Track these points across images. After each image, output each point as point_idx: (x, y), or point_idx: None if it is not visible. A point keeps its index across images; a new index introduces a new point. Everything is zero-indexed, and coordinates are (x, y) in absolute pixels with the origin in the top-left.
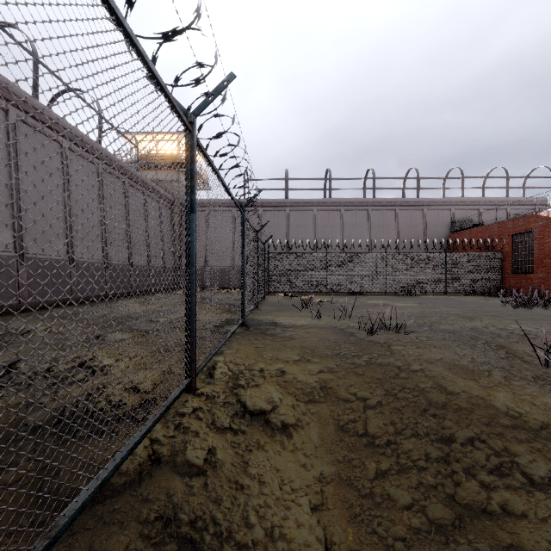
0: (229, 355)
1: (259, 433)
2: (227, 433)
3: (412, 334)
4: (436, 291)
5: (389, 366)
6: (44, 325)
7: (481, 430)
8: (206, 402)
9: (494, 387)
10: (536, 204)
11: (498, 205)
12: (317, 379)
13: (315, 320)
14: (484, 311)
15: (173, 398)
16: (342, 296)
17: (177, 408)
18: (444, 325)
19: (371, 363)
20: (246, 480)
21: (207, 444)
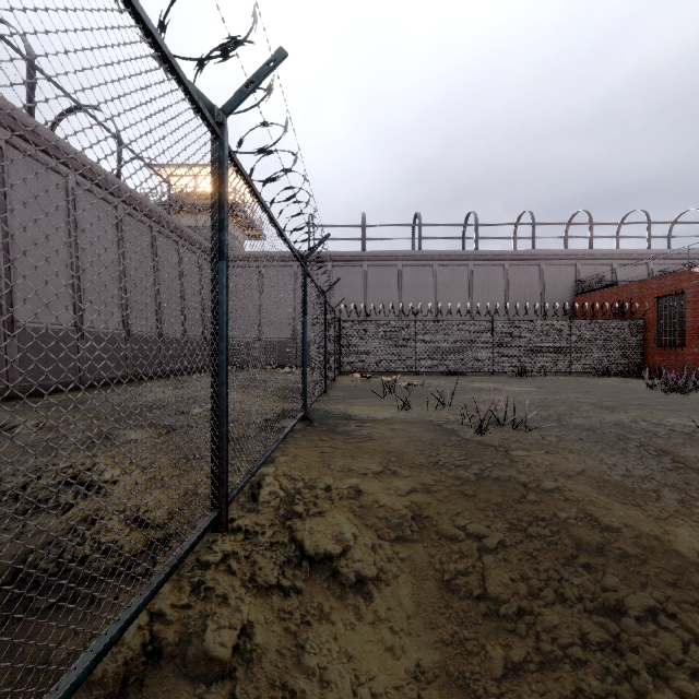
0: (282, 466)
1: (322, 593)
2: (273, 595)
3: (536, 432)
4: (559, 370)
5: (511, 482)
6: (35, 419)
7: (666, 594)
8: (243, 543)
9: (671, 519)
10: (686, 258)
11: (637, 259)
12: (407, 503)
13: (402, 411)
14: (626, 398)
15: (186, 548)
16: (436, 377)
17: (199, 554)
18: (577, 418)
19: (484, 478)
20: (300, 682)
21: (239, 619)
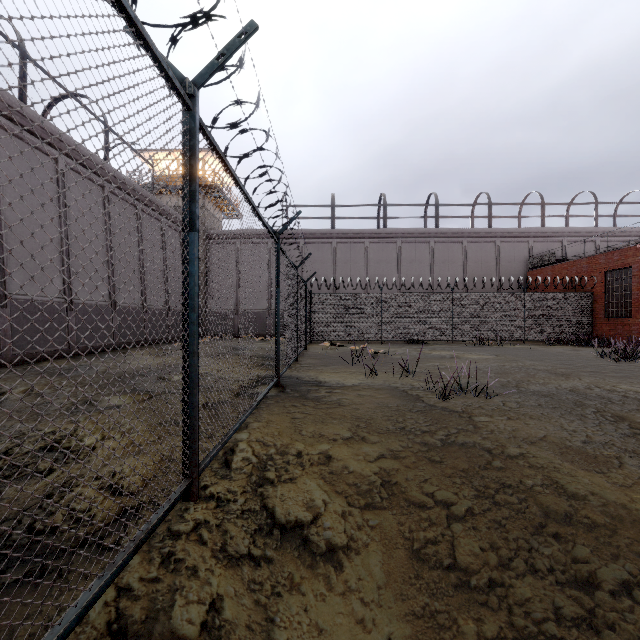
0: (255, 432)
1: (293, 562)
2: (244, 566)
3: (497, 398)
4: (513, 339)
5: (476, 449)
6: (24, 385)
7: (639, 567)
8: (215, 511)
9: (636, 487)
10: (631, 235)
11: (586, 236)
12: (376, 469)
13: (369, 378)
14: (578, 365)
15: (154, 521)
16: (400, 346)
17: (171, 523)
18: (534, 384)
19: (450, 444)
20: None
21: (208, 592)
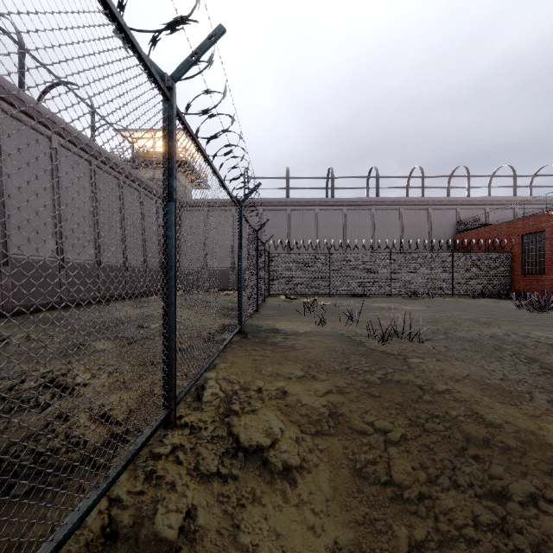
0: (222, 371)
1: (255, 479)
2: (214, 482)
3: (428, 343)
4: (443, 293)
5: (409, 385)
6: (24, 332)
7: (544, 482)
8: (189, 437)
9: (543, 417)
10: (544, 203)
11: (505, 204)
12: (325, 402)
13: (319, 326)
14: (498, 315)
15: (139, 444)
16: (345, 299)
17: (152, 447)
18: (460, 331)
19: (387, 381)
20: None
21: (185, 503)
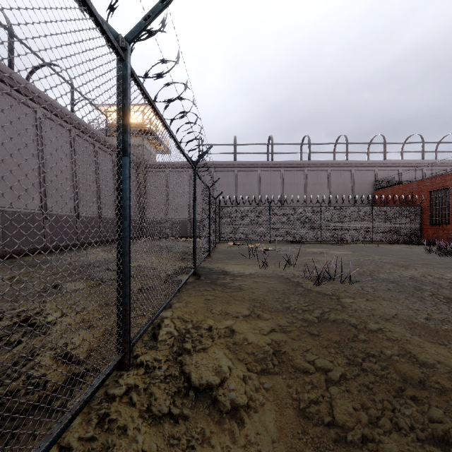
0: (177, 310)
1: (204, 419)
2: (165, 423)
3: (357, 284)
4: (364, 240)
5: (344, 324)
6: (9, 274)
7: None
8: (143, 377)
9: None
10: (448, 165)
11: (415, 166)
12: (269, 341)
13: (262, 269)
14: (413, 259)
15: (89, 392)
16: (283, 244)
17: (108, 388)
18: (383, 273)
19: (324, 321)
20: None
21: (135, 449)
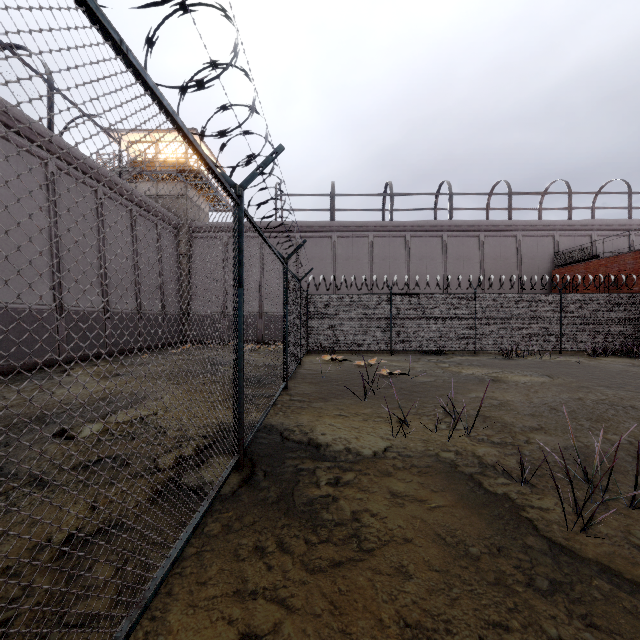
0: None
1: None
2: None
3: None
4: (548, 349)
5: None
6: None
7: None
8: None
9: None
10: None
11: (618, 230)
12: None
13: (397, 435)
14: None
15: None
16: (415, 358)
17: None
18: None
19: None
20: None
21: None
